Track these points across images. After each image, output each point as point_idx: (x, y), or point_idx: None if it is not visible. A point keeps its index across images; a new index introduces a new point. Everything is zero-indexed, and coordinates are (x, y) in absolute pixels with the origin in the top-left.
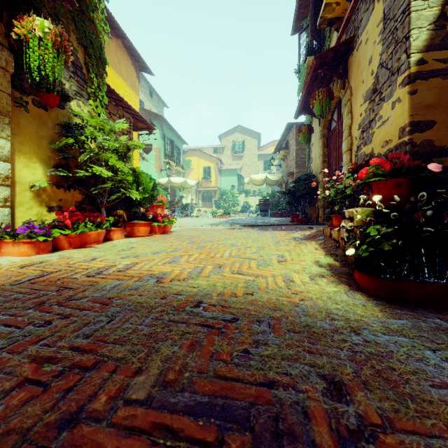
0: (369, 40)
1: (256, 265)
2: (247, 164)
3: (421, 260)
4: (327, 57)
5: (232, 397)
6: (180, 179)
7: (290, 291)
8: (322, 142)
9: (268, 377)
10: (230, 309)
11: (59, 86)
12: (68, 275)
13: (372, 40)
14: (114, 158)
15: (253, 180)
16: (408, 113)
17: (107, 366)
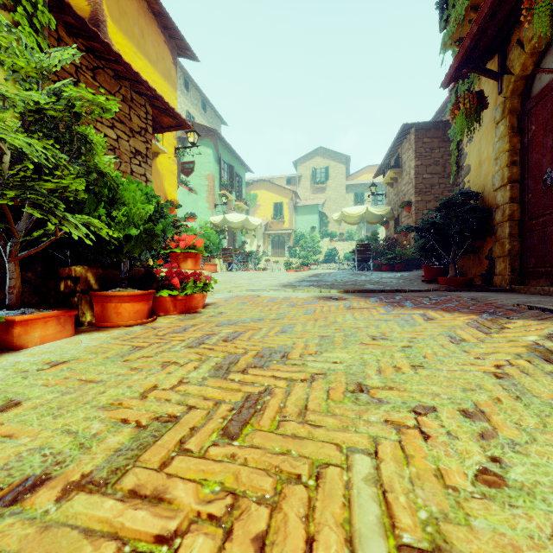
0: None
1: None
2: (332, 199)
3: None
4: None
5: None
6: (240, 217)
7: None
8: (507, 124)
9: None
10: None
11: None
12: None
13: None
14: (12, 123)
15: (344, 216)
16: None
17: None
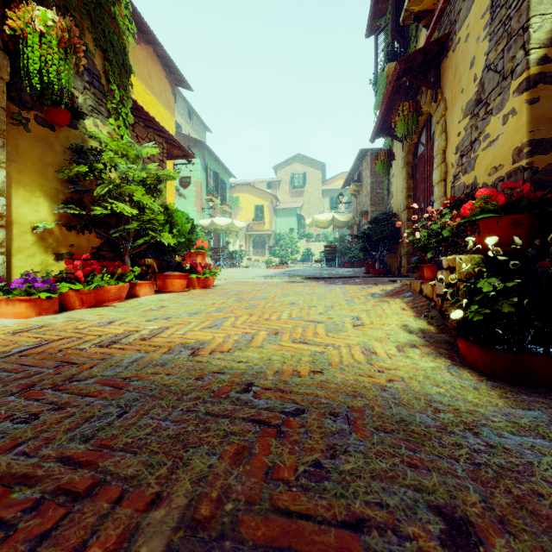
0: (471, 37)
1: (324, 331)
2: (309, 202)
3: (551, 325)
4: (414, 60)
5: (299, 550)
6: (226, 220)
7: (372, 368)
8: (406, 172)
9: (353, 511)
10: (292, 394)
11: (70, 99)
12: (73, 344)
13: (475, 36)
14: (140, 192)
15: (316, 221)
16: (526, 129)
17: (109, 491)
